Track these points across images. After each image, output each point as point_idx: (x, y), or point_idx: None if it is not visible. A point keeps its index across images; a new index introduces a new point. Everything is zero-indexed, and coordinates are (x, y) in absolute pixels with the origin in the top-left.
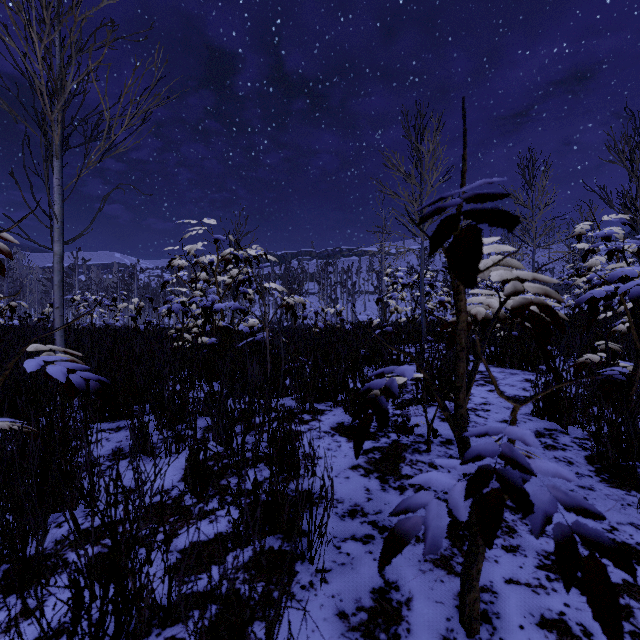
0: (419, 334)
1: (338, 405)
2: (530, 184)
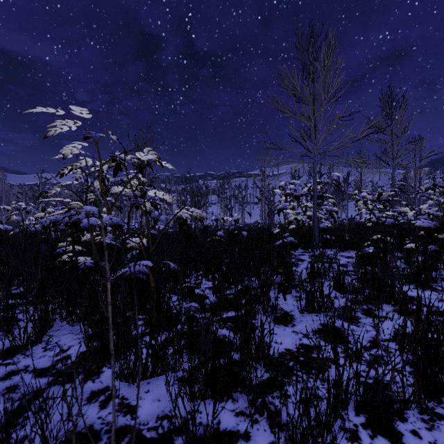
0: (309, 240)
1: (257, 408)
2: (390, 115)
